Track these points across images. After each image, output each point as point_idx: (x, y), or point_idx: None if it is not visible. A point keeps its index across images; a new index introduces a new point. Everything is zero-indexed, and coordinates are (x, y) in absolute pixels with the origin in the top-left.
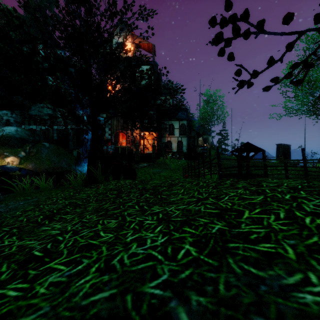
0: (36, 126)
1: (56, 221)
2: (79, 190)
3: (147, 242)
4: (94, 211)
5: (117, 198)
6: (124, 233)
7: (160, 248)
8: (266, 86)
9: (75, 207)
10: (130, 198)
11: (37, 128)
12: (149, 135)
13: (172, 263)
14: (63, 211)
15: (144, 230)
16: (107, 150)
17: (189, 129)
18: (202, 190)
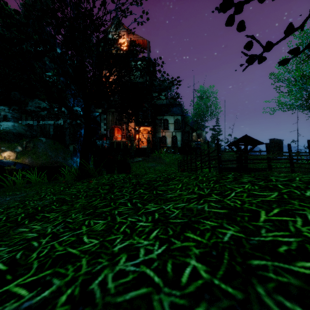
0: (33, 122)
1: (37, 221)
2: (70, 185)
3: (139, 254)
4: (82, 208)
5: (108, 193)
6: (111, 239)
7: (157, 264)
8: (283, 61)
9: (62, 203)
10: (122, 193)
11: (34, 124)
12: (144, 130)
13: (175, 292)
14: (48, 208)
15: (136, 235)
16: (102, 145)
17: (183, 124)
18: (202, 185)
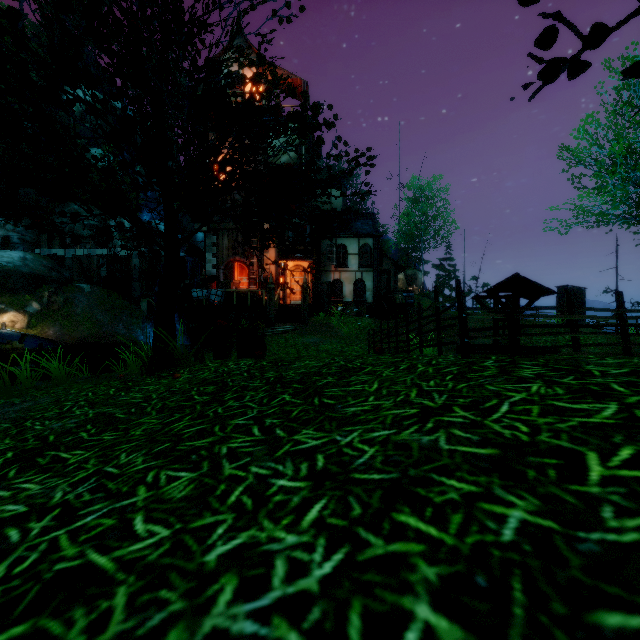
0: (64, 250)
1: (36, 471)
2: (132, 383)
3: (272, 576)
4: (146, 440)
5: (211, 403)
6: (204, 526)
7: (320, 614)
8: (636, 77)
9: (104, 427)
10: (243, 404)
11: (67, 254)
12: (295, 267)
13: None
14: (71, 438)
15: (268, 515)
16: (208, 299)
17: (378, 256)
18: (428, 385)
